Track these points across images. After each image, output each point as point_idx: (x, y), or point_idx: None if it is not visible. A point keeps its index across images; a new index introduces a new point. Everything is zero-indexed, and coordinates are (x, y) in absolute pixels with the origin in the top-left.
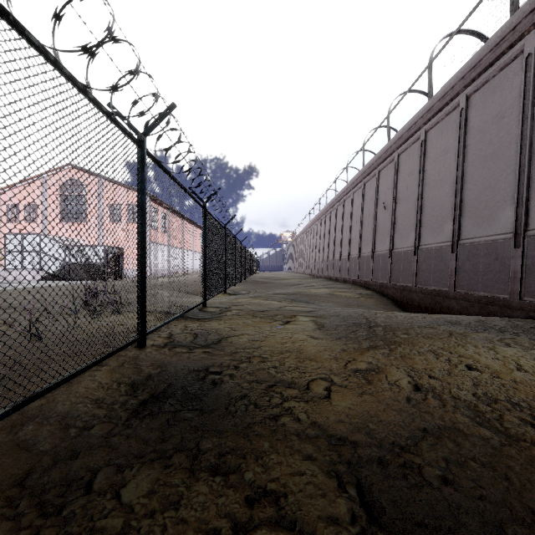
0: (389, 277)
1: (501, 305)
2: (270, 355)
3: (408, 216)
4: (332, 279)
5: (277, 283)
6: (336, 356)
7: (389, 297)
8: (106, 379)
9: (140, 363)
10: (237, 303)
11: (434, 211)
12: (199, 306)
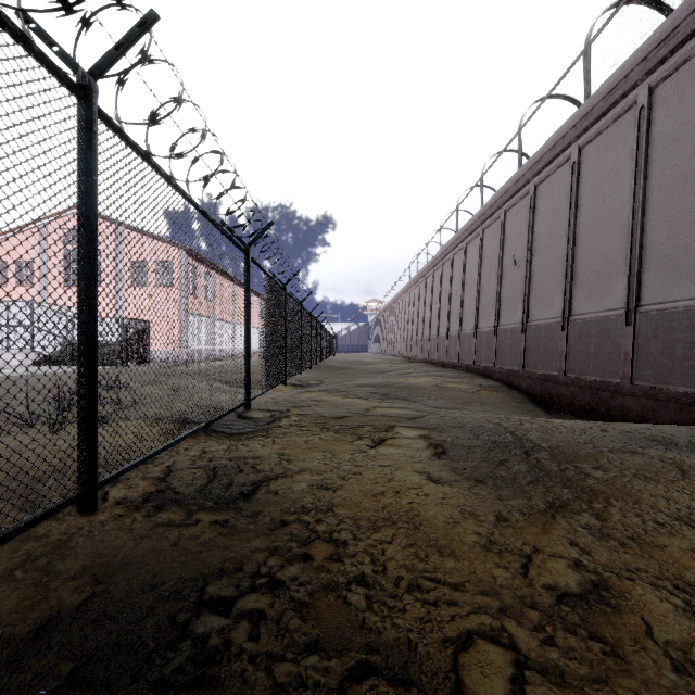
0: (521, 361)
1: None
2: (352, 536)
3: (551, 274)
4: (436, 364)
5: (360, 370)
6: (494, 539)
7: (523, 390)
8: None
9: (56, 565)
10: (301, 403)
11: (594, 263)
12: (240, 408)
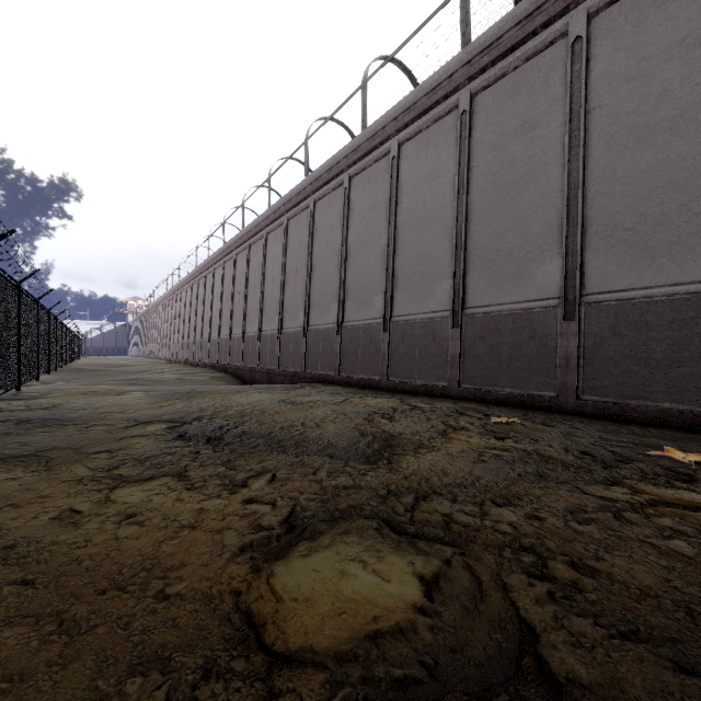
0: (241, 359)
1: (298, 376)
2: (101, 406)
3: (255, 305)
4: (193, 364)
5: (115, 371)
6: (149, 403)
7: (242, 378)
8: None
9: None
10: (61, 388)
11: (270, 303)
12: (8, 392)
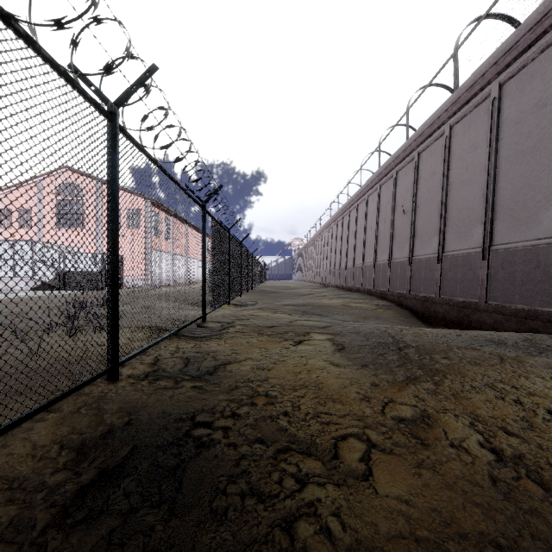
0: (408, 286)
1: (545, 320)
2: (280, 393)
3: (430, 220)
4: (344, 289)
5: (286, 293)
6: (367, 395)
7: (409, 308)
8: (46, 437)
9: (103, 407)
10: (242, 317)
11: (460, 213)
12: (198, 320)
